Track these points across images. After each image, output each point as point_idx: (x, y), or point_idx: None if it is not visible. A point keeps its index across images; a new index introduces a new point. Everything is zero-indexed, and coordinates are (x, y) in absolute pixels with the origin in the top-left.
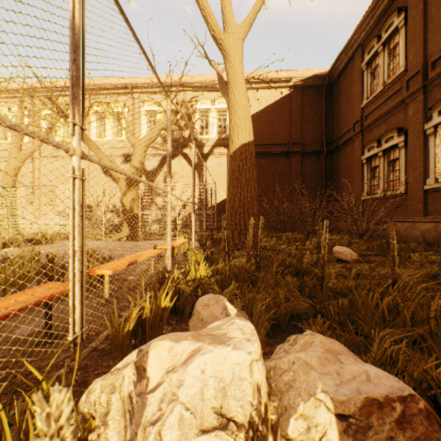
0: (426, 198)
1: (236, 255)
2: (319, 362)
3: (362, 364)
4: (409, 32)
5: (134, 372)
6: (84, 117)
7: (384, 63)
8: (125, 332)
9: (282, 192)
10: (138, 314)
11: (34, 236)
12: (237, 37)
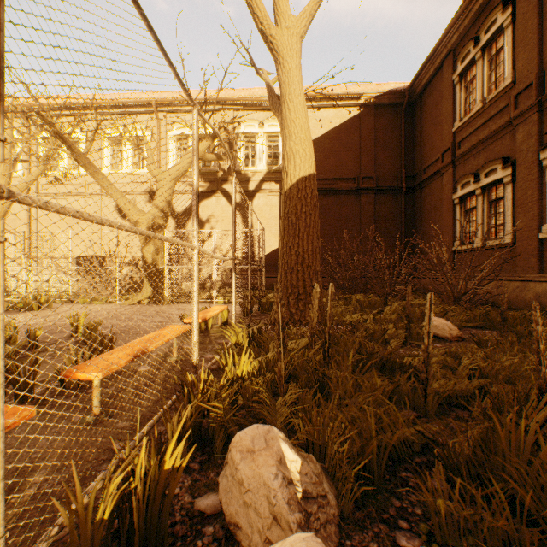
0: (541, 250)
1: (293, 331)
2: None
3: None
4: (518, 31)
5: None
6: (1, 116)
7: (484, 73)
8: (97, 520)
9: (350, 240)
10: (120, 491)
11: (23, 300)
12: (293, 34)
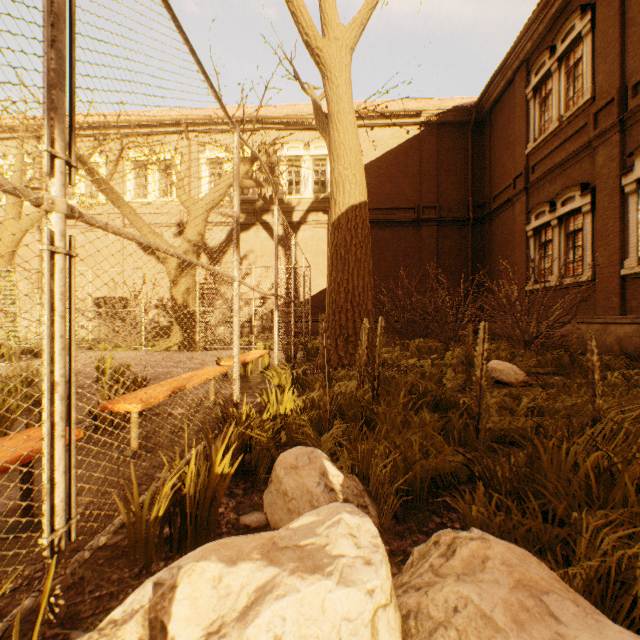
0: (624, 288)
1: (342, 375)
2: (510, 617)
3: (597, 623)
4: (598, 40)
5: (142, 634)
6: (74, 145)
7: (561, 87)
8: (152, 519)
9: (409, 279)
10: (174, 489)
11: (38, 345)
12: (342, 45)
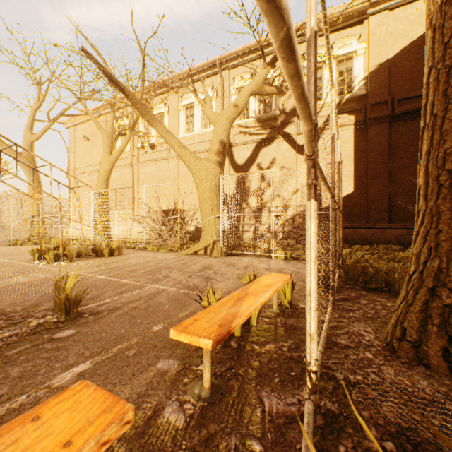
0: None
1: None
2: None
3: None
4: None
5: None
6: None
7: None
8: None
9: None
10: None
11: (98, 246)
12: None
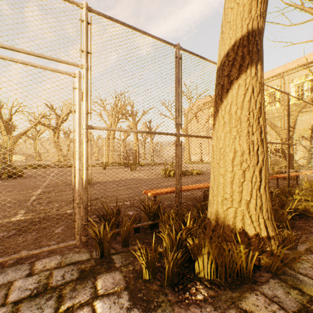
0: None
1: None
2: None
3: None
4: None
5: None
6: None
7: None
8: None
9: None
10: None
11: None
12: None
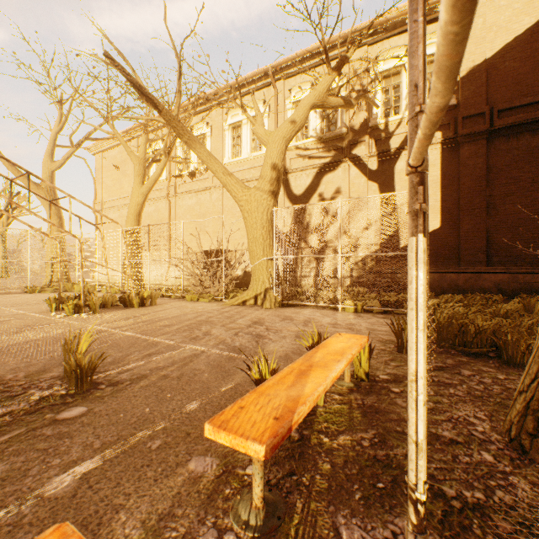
0: None
1: None
2: None
3: None
4: None
5: None
6: None
7: None
8: None
9: None
10: None
11: (127, 295)
12: None
